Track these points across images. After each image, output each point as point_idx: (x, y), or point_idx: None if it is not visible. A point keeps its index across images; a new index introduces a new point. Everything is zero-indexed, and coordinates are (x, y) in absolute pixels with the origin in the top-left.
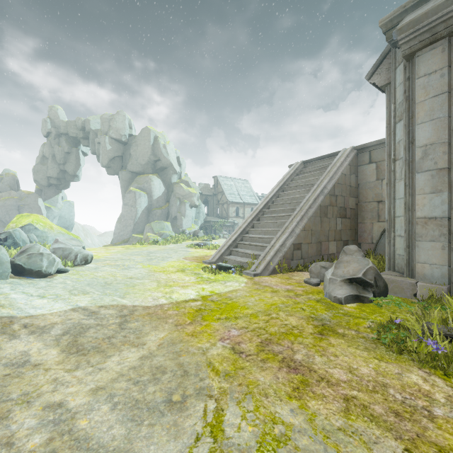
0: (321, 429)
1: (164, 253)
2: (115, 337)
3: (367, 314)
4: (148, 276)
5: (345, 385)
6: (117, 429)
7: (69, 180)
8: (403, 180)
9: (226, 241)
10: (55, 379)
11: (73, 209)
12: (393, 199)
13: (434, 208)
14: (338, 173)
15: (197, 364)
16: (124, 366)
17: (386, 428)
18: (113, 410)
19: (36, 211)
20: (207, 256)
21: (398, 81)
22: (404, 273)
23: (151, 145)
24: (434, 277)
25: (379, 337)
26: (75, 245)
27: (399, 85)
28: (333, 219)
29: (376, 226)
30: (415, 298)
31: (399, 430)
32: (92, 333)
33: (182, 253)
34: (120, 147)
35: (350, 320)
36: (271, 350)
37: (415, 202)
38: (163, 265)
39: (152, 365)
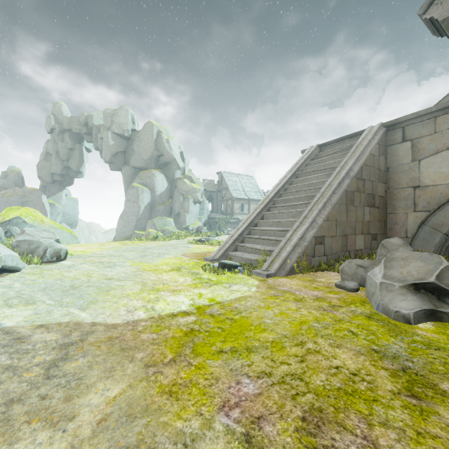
0: None
1: (162, 249)
2: (24, 397)
3: None
4: (133, 276)
5: None
6: None
7: (73, 176)
8: None
9: (231, 235)
10: None
11: (77, 205)
12: None
13: None
14: (366, 153)
15: None
16: None
17: None
18: None
19: (40, 207)
20: (209, 252)
21: None
22: None
23: (154, 140)
24: None
25: None
26: (45, 238)
27: None
28: (360, 208)
29: (411, 217)
30: None
31: None
32: None
33: (181, 249)
34: (123, 142)
35: (444, 358)
36: (330, 446)
37: None
38: (157, 263)
39: None
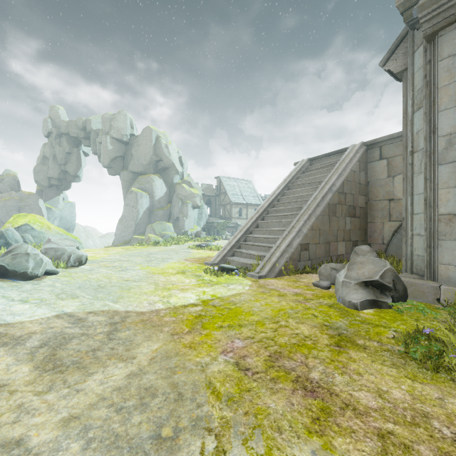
0: None
1: (165, 254)
2: (101, 349)
3: (388, 322)
4: (145, 278)
5: (376, 415)
6: None
7: (70, 180)
8: (423, 174)
9: (229, 242)
10: (20, 405)
11: (74, 210)
12: (410, 195)
13: None
14: (347, 170)
15: (194, 385)
16: (107, 386)
17: None
18: (85, 450)
19: (37, 212)
20: (209, 257)
21: (417, 65)
22: (424, 275)
23: (153, 145)
24: None
25: (407, 351)
26: (68, 246)
27: (418, 70)
28: (342, 218)
29: (387, 226)
30: (439, 303)
31: None
32: (74, 344)
33: (183, 254)
34: (122, 147)
35: (369, 328)
36: (282, 365)
37: (437, 197)
38: (163, 267)
39: (141, 385)
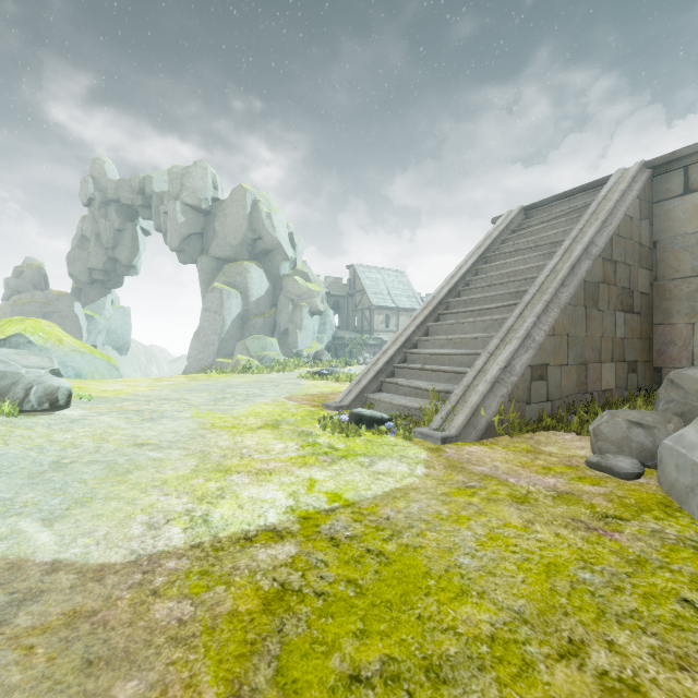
0: None
1: (254, 387)
2: None
3: None
4: (187, 439)
5: None
6: None
7: (122, 273)
8: None
9: (372, 363)
10: None
11: (129, 319)
12: None
13: None
14: (618, 214)
15: None
16: None
17: None
18: None
19: (71, 322)
20: (334, 394)
21: None
22: None
23: (248, 214)
24: None
25: None
26: (30, 367)
27: None
28: (610, 314)
29: None
30: None
31: None
32: None
33: (287, 387)
34: (199, 219)
35: None
36: None
37: None
38: (239, 412)
39: None
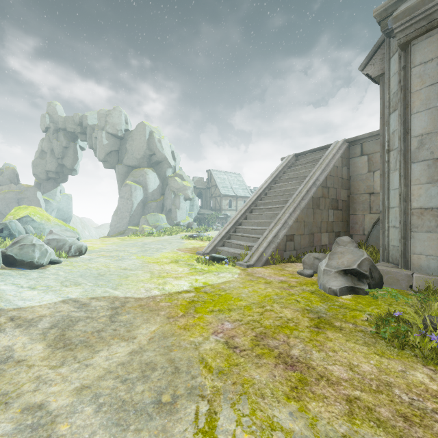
0: (324, 436)
1: (158, 244)
2: (105, 330)
3: (363, 306)
4: (141, 267)
5: (346, 384)
6: (100, 436)
7: (67, 173)
8: (398, 171)
9: (220, 233)
10: (38, 377)
11: (71, 202)
12: (387, 190)
13: (430, 198)
14: (330, 165)
15: (188, 360)
16: (112, 362)
17: (396, 435)
18: (97, 412)
19: (35, 204)
20: (201, 247)
21: (393, 71)
22: (399, 264)
23: (147, 140)
24: (431, 269)
25: (378, 331)
26: (69, 237)
27: (393, 75)
28: (325, 211)
29: (367, 218)
30: (411, 289)
31: (410, 437)
32: (81, 326)
33: (176, 244)
34: (117, 142)
35: (346, 312)
36: (266, 344)
37: (410, 193)
38: (157, 256)
39: (142, 361)
